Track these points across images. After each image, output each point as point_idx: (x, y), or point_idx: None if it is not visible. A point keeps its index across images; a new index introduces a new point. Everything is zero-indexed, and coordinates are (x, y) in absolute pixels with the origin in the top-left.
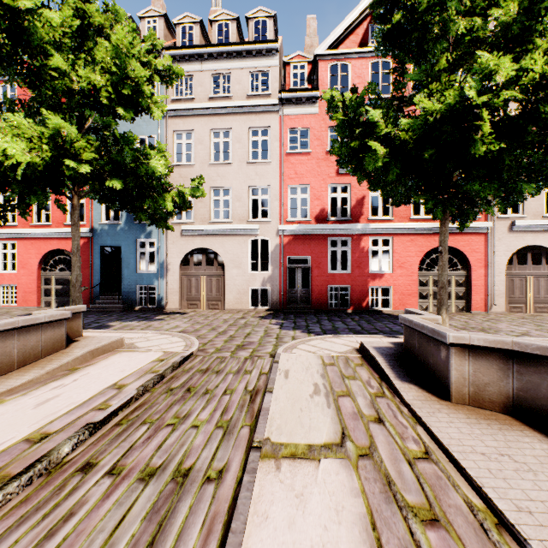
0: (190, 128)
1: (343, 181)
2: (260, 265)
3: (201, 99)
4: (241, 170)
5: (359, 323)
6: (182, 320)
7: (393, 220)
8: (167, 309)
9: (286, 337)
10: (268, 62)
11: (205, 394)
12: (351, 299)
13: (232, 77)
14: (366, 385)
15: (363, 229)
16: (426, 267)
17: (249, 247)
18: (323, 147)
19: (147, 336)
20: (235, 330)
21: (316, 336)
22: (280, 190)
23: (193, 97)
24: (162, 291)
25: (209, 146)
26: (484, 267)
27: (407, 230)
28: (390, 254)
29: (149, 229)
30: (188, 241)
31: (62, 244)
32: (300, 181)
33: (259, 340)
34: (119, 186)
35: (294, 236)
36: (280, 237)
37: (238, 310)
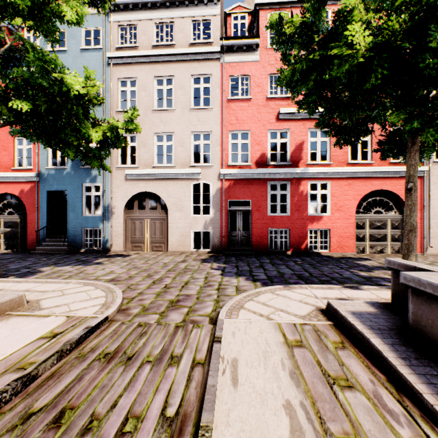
0: (134, 75)
1: (283, 126)
2: (203, 209)
3: (145, 47)
4: (183, 116)
5: (303, 267)
6: (120, 264)
7: (331, 164)
8: (111, 251)
9: (229, 288)
10: (210, 11)
11: (82, 435)
12: (290, 241)
13: (175, 26)
14: (380, 410)
15: (302, 173)
16: (363, 210)
17: (191, 190)
18: (263, 94)
19: (66, 287)
20: (172, 277)
21: (264, 288)
22: (221, 135)
23: (136, 45)
24: (107, 234)
25: (152, 93)
26: (419, 210)
27: (345, 174)
28: (328, 198)
29: (94, 174)
30: (132, 185)
31: (9, 188)
32: (241, 127)
33: (198, 292)
34: (26, 107)
35: (235, 180)
36: (221, 181)
37: (181, 252)
